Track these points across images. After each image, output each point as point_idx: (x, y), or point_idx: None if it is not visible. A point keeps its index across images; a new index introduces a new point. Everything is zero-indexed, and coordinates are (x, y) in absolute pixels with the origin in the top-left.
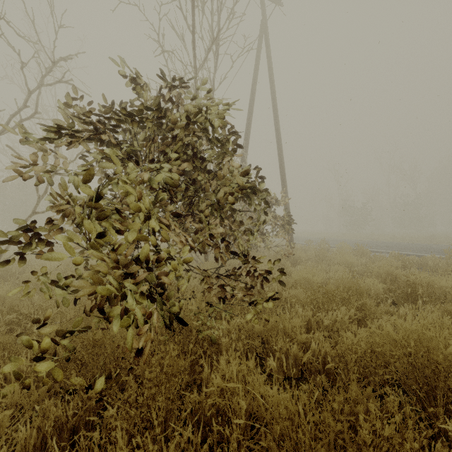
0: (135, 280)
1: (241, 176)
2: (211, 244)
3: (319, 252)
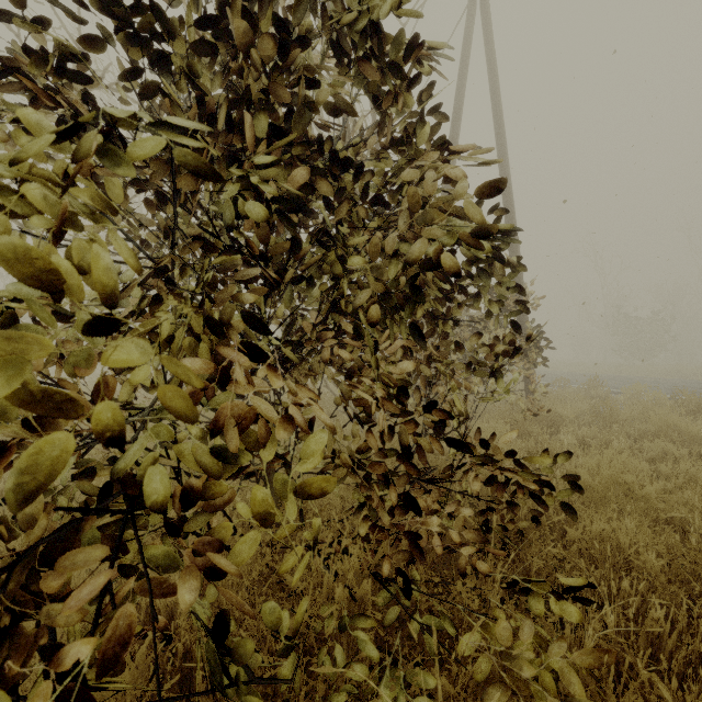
0: (70, 606)
1: (492, 196)
2: (388, 408)
3: (594, 404)
